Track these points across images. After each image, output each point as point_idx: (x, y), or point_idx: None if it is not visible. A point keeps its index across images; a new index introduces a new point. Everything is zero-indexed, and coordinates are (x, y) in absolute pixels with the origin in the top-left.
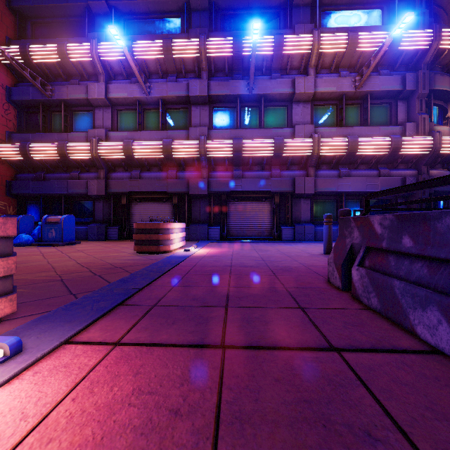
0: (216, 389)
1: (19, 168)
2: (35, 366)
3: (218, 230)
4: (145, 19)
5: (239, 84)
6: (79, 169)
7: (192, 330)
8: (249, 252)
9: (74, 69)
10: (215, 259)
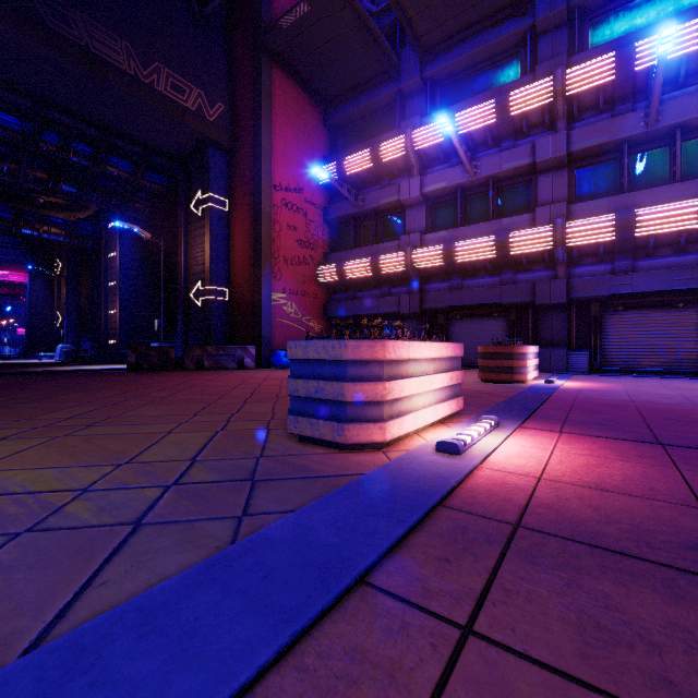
0: (665, 455)
1: (332, 289)
2: (516, 432)
3: (585, 356)
4: (468, 76)
5: (626, 121)
6: (389, 284)
7: (620, 434)
8: (656, 389)
9: (385, 170)
10: (600, 393)
